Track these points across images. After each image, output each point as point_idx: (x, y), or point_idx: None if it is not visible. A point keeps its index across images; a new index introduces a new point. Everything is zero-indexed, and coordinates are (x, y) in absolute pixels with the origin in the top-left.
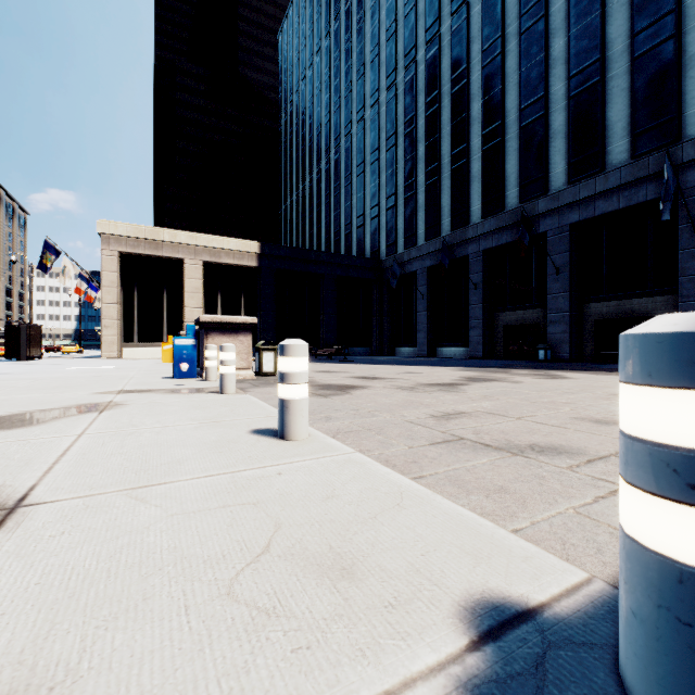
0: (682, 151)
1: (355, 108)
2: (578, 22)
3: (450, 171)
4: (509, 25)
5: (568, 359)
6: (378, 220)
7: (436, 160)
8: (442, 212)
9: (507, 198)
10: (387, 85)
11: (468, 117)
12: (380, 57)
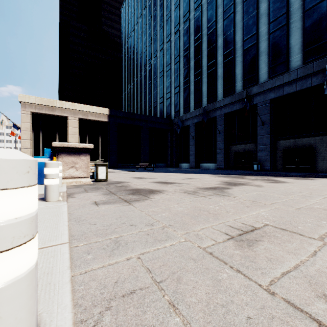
0: None
1: (159, 43)
2: None
3: (206, 73)
4: None
5: (269, 170)
6: (170, 100)
7: (199, 68)
8: (203, 94)
9: (236, 86)
10: (174, 31)
11: (216, 46)
12: (171, 17)
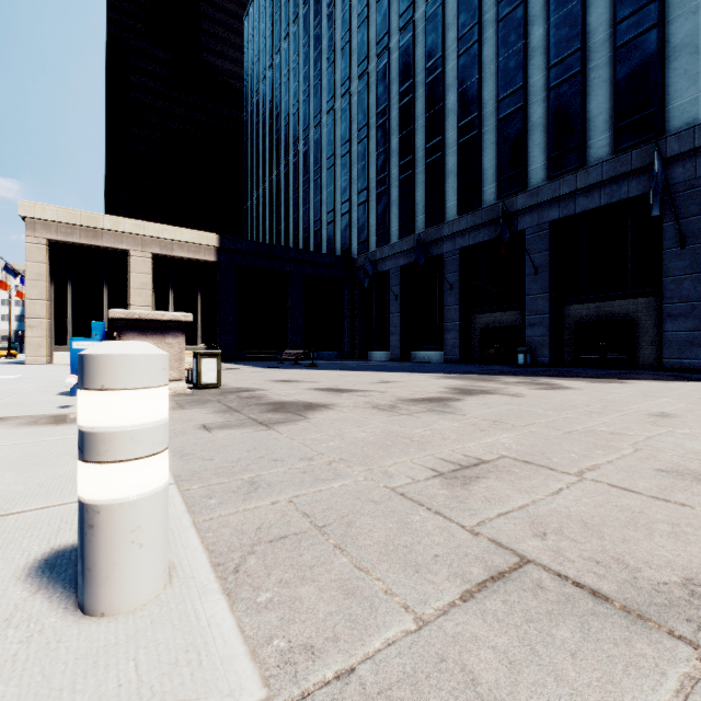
0: (666, 146)
1: (325, 97)
2: (558, 9)
3: (424, 164)
4: (487, 12)
5: (548, 364)
6: (349, 217)
7: (409, 153)
8: (416, 208)
9: (484, 194)
10: (358, 73)
11: (444, 108)
12: (351, 43)
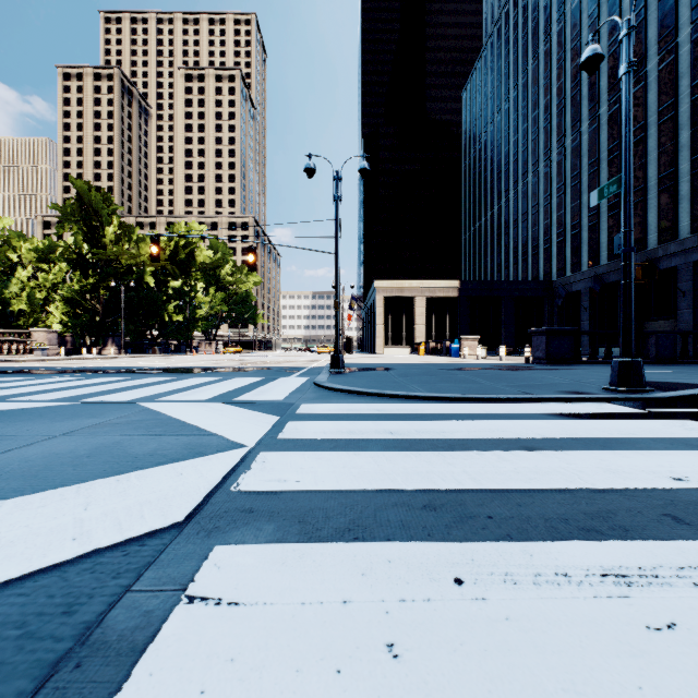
0: None
1: (530, 161)
2: (696, 123)
3: (606, 217)
4: (650, 116)
5: (691, 356)
6: (549, 250)
7: (595, 208)
8: (600, 247)
9: (649, 240)
10: (556, 147)
11: None
12: (551, 124)
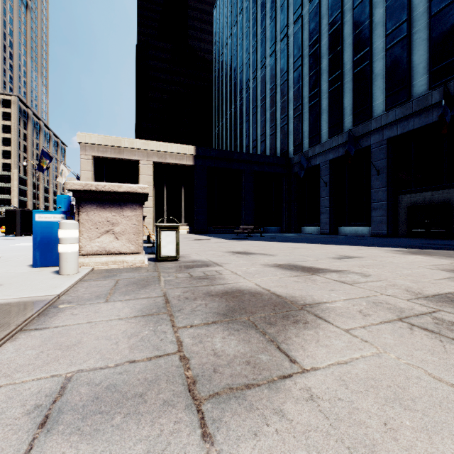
0: None
1: (268, 45)
2: None
3: (352, 75)
4: None
5: None
6: (286, 127)
7: (338, 68)
8: (344, 111)
9: (414, 87)
10: (294, 19)
11: (371, 24)
12: None
